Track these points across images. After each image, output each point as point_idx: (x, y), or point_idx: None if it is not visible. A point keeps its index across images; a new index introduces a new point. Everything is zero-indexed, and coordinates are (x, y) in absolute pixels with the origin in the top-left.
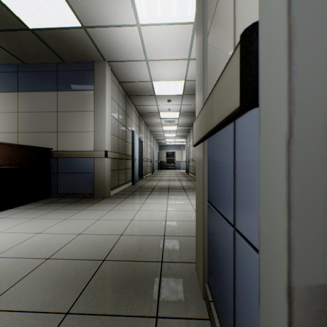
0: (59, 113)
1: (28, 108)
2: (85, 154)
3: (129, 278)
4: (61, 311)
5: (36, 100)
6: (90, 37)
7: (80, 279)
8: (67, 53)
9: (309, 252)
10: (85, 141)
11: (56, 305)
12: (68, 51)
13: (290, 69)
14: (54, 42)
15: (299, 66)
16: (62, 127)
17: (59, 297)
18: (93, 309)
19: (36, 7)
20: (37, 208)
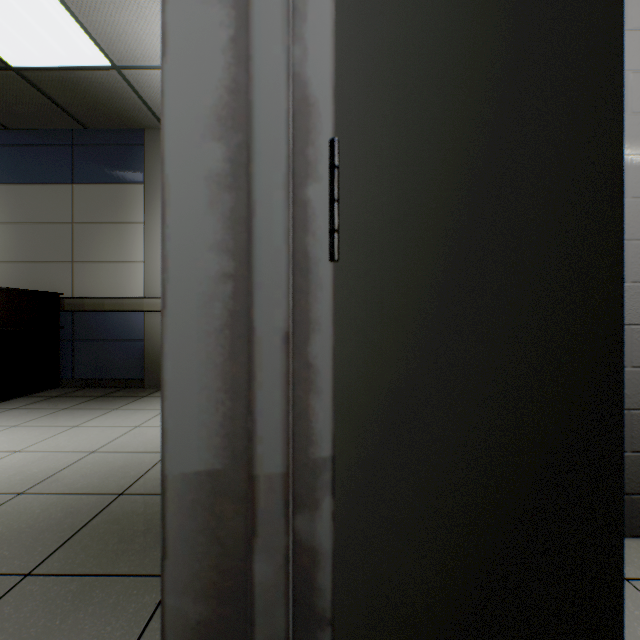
0: (76, 225)
1: (15, 216)
2: (126, 304)
3: (154, 520)
4: (18, 572)
5: (31, 201)
6: (132, 85)
7: (68, 524)
8: (90, 112)
9: (184, 436)
10: (126, 280)
11: (13, 563)
12: (91, 110)
13: (165, 232)
14: (62, 93)
15: (173, 229)
16: (82, 254)
17: (21, 552)
18: (73, 568)
19: (21, 30)
20: (27, 407)
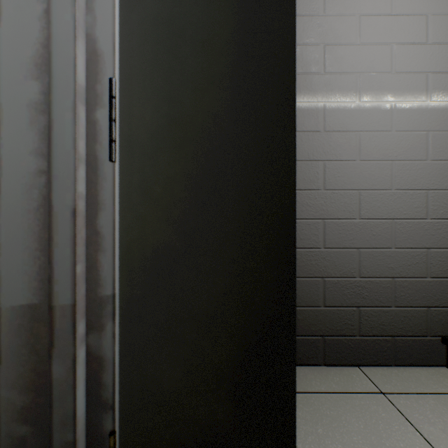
0: None
1: None
2: None
3: None
4: None
5: None
6: None
7: None
8: None
9: (13, 281)
10: None
11: None
12: None
13: None
14: None
15: (6, 140)
16: None
17: None
18: None
19: None
20: None
